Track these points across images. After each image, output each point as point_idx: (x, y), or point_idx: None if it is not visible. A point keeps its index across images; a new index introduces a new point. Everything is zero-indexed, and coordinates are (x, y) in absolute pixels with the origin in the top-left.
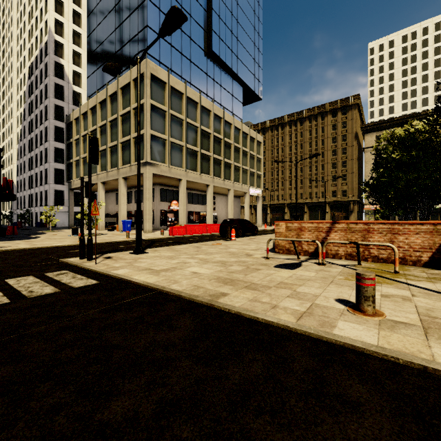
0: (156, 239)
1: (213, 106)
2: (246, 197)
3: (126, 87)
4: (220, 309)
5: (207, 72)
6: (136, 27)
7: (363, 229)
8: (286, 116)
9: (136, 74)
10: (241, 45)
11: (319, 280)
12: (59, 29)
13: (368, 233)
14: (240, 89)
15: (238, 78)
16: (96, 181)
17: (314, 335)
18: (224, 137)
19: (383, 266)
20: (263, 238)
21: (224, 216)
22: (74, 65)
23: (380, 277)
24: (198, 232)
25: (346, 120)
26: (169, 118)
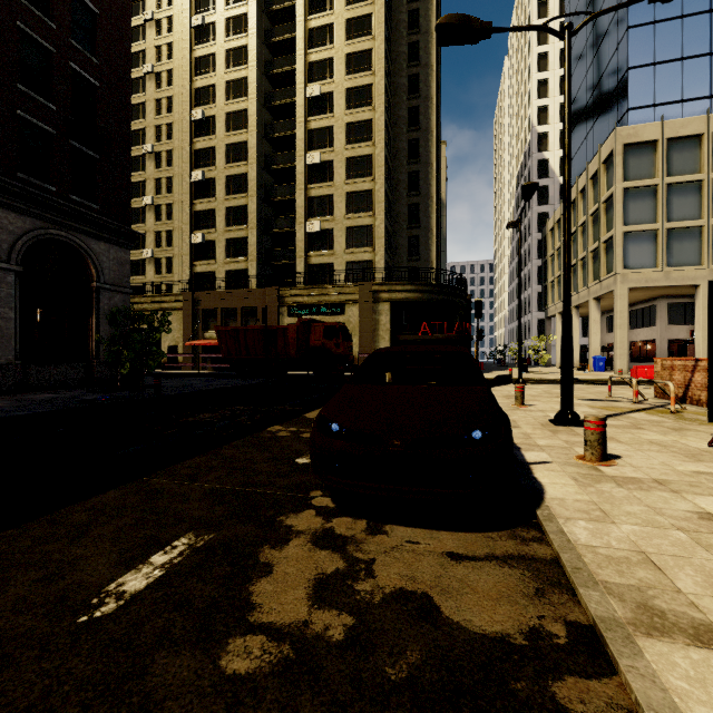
0: (595, 380)
1: None
2: None
3: (596, 174)
4: None
5: None
6: (615, 78)
7: None
8: None
9: (605, 154)
10: None
11: None
12: (542, 116)
13: None
14: None
15: None
16: None
17: None
18: None
19: None
20: None
21: None
22: (560, 150)
23: (632, 410)
24: None
25: None
26: (664, 193)
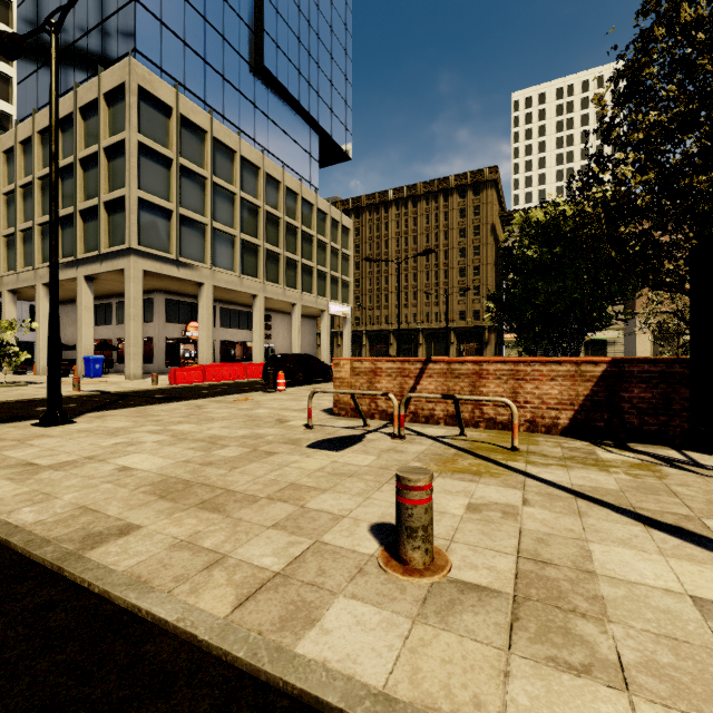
0: (137, 392)
1: (264, 160)
2: (324, 318)
3: (92, 106)
4: (74, 580)
5: (255, 102)
6: None
7: (472, 372)
8: (392, 191)
9: (111, 83)
10: (316, 65)
11: (371, 475)
12: None
13: (481, 379)
14: (314, 138)
15: (310, 118)
16: (33, 282)
17: (243, 663)
18: (286, 215)
19: (500, 436)
20: None
21: (287, 350)
22: None
23: (486, 460)
24: (228, 377)
25: (479, 203)
26: (178, 173)
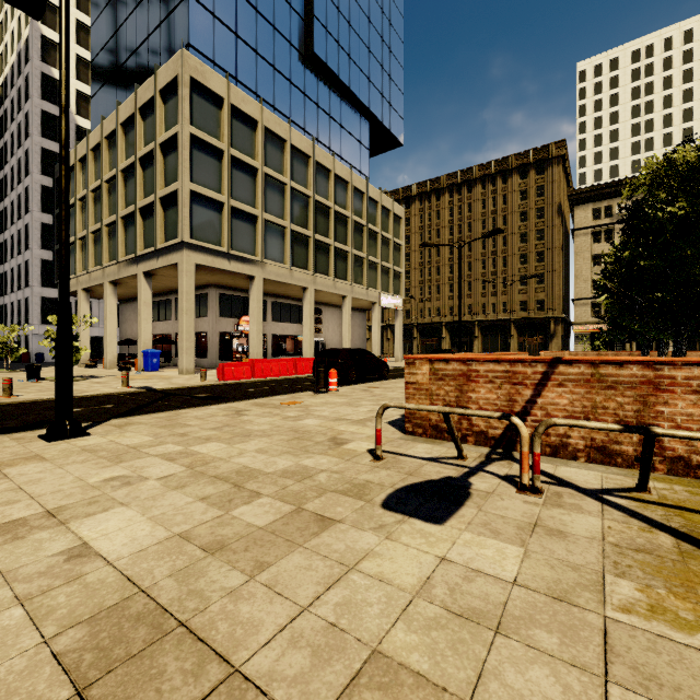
0: (182, 389)
1: (314, 148)
2: (375, 310)
3: (150, 105)
4: None
5: (306, 91)
6: None
7: (641, 381)
8: (445, 177)
9: (165, 79)
10: (366, 49)
11: (547, 630)
12: (50, 17)
13: (658, 393)
14: (364, 125)
15: (360, 105)
16: (102, 280)
17: None
18: (336, 205)
19: None
20: (395, 387)
21: (337, 344)
22: (77, 80)
23: None
24: (277, 373)
25: (543, 183)
26: (229, 164)
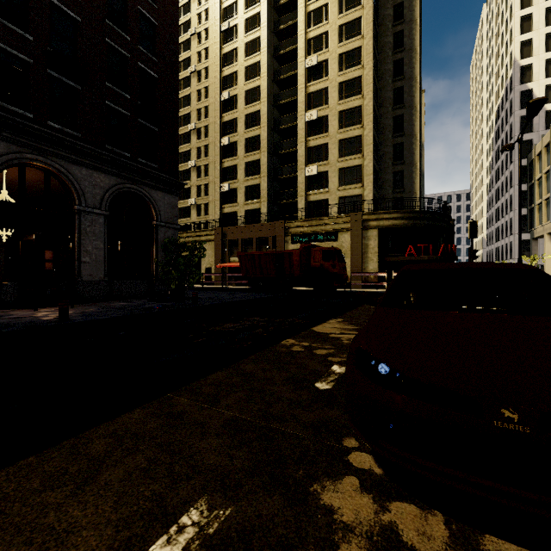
0: None
1: None
2: None
3: None
4: None
5: None
6: None
7: None
8: None
9: None
10: None
11: None
12: (526, 50)
13: None
14: None
15: None
16: None
17: None
18: None
19: None
20: None
21: None
22: (546, 78)
23: None
24: None
25: None
26: None
